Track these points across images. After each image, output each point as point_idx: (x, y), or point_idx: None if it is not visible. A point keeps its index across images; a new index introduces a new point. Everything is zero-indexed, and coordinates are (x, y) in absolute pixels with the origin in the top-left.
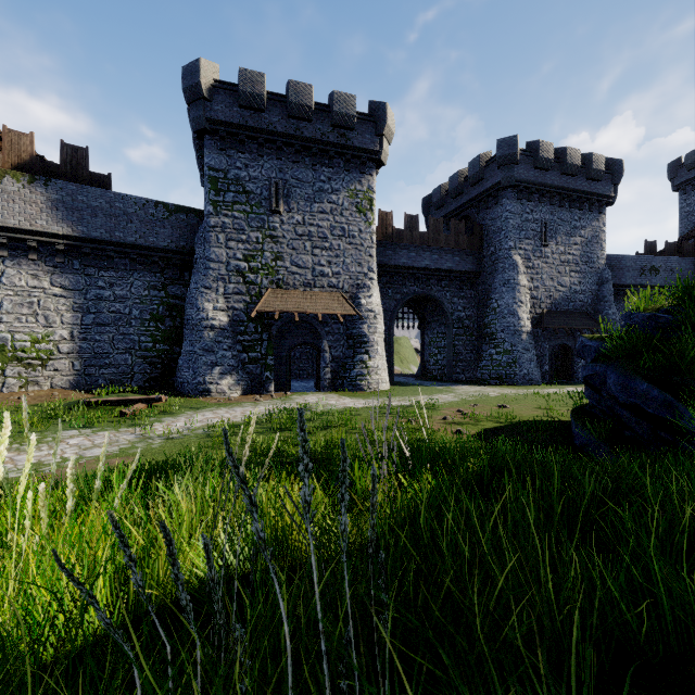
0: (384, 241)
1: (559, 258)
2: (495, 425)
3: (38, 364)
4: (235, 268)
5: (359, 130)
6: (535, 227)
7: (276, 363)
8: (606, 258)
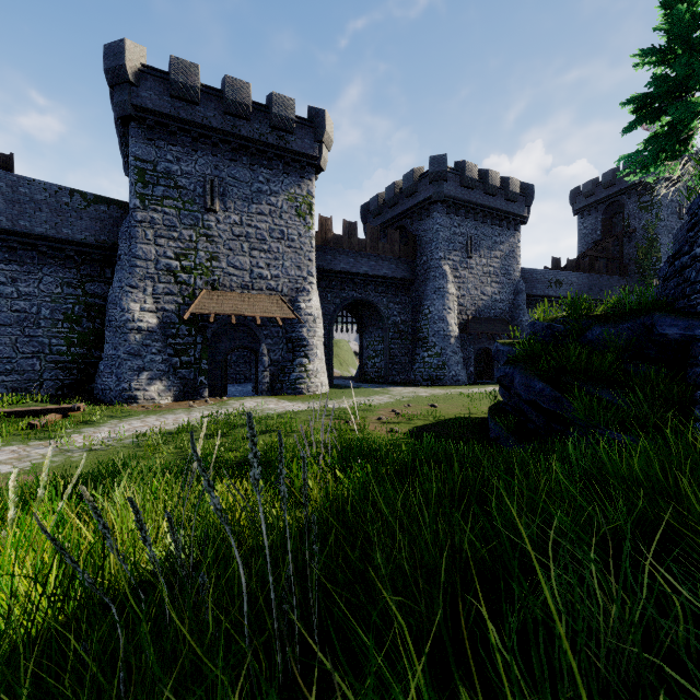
0: (324, 246)
1: (482, 270)
2: (425, 423)
3: None
4: (165, 267)
5: (299, 135)
6: (462, 240)
7: (211, 367)
8: (521, 271)
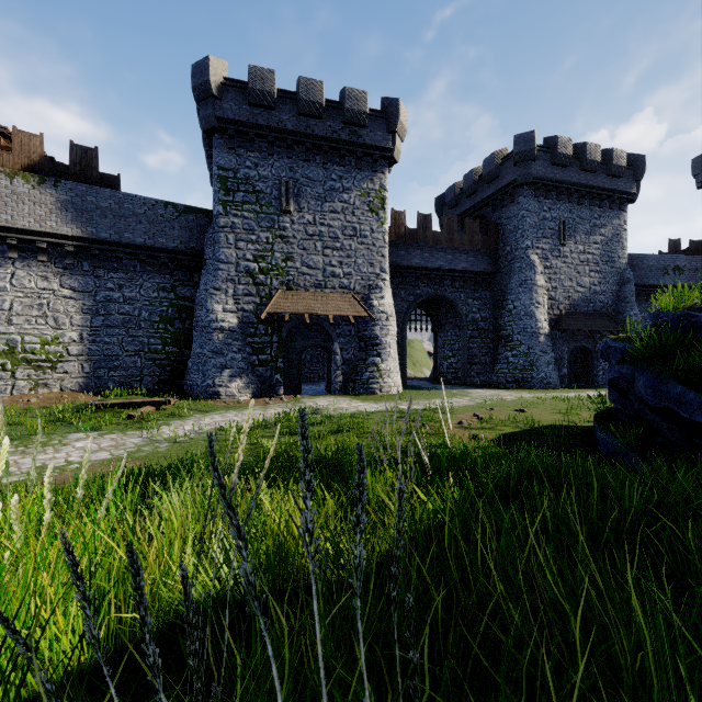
0: (397, 241)
1: (578, 258)
2: (514, 430)
3: (48, 366)
4: (244, 269)
5: (371, 127)
6: (553, 226)
7: (286, 365)
8: (627, 258)
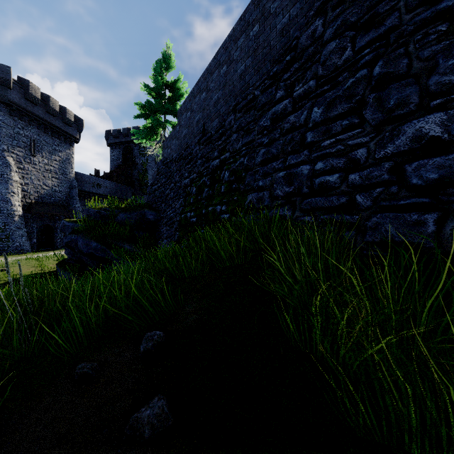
0: None
1: (45, 167)
2: None
3: None
4: None
5: None
6: (26, 141)
7: None
8: (74, 174)
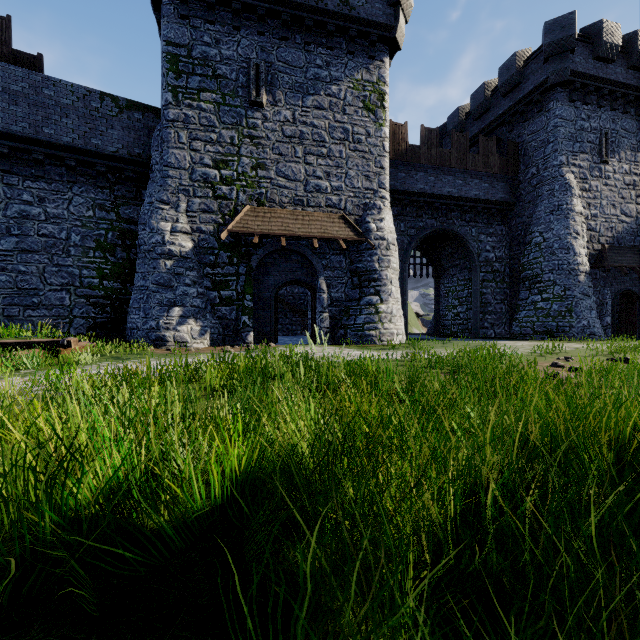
0: (396, 161)
1: (623, 180)
2: None
3: None
4: (201, 177)
5: None
6: (593, 138)
7: (257, 306)
8: None
